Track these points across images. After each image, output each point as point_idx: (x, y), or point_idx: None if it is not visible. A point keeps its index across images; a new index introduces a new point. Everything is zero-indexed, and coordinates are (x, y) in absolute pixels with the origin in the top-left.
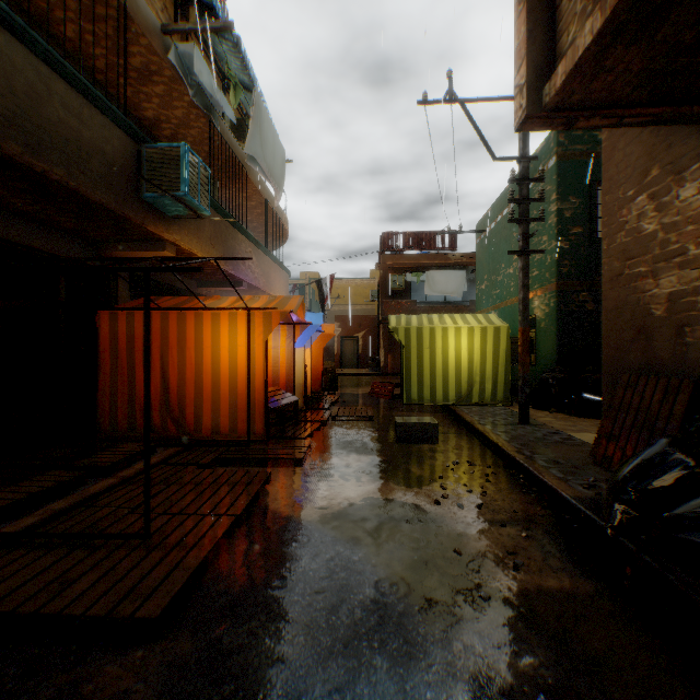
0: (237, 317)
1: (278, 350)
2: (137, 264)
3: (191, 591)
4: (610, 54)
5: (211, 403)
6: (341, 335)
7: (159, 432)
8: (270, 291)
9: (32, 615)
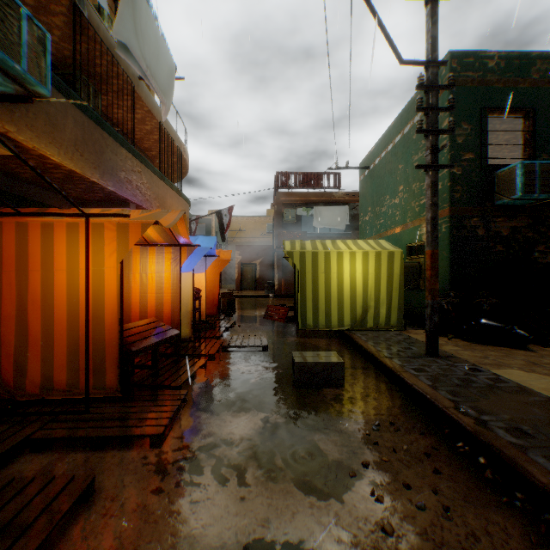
0: (80, 230)
1: (162, 275)
2: None
3: None
4: None
5: (42, 347)
6: (241, 262)
7: None
8: None
9: None
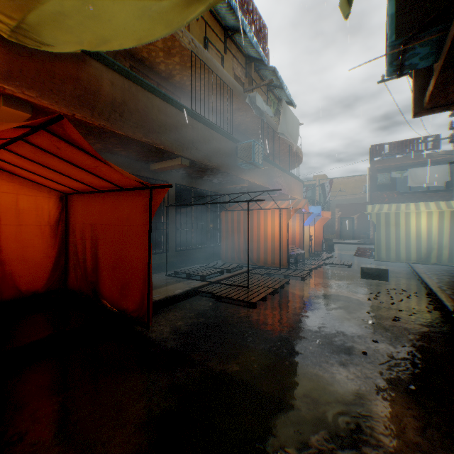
0: (275, 212)
1: (294, 227)
2: (231, 189)
3: (262, 303)
4: (447, 89)
5: (263, 250)
6: (340, 217)
7: (242, 261)
8: (291, 194)
9: (223, 297)
